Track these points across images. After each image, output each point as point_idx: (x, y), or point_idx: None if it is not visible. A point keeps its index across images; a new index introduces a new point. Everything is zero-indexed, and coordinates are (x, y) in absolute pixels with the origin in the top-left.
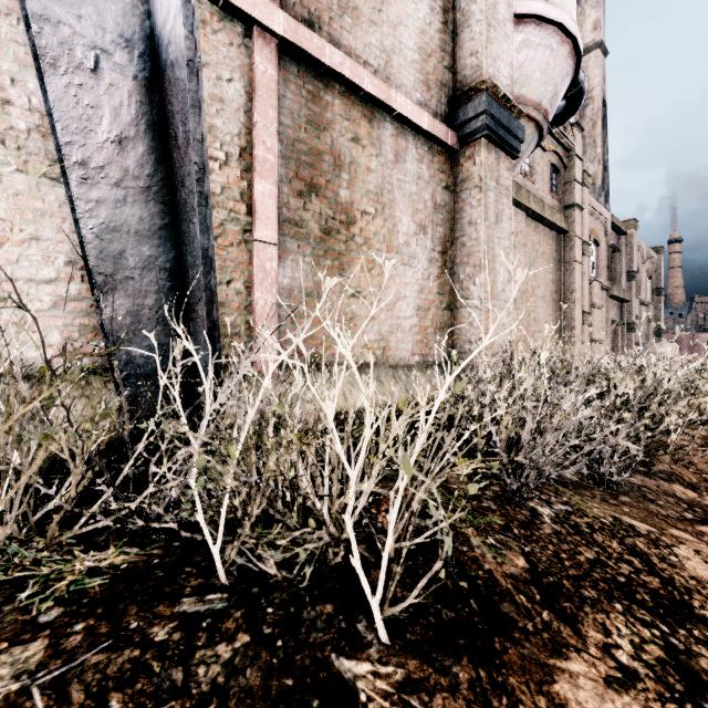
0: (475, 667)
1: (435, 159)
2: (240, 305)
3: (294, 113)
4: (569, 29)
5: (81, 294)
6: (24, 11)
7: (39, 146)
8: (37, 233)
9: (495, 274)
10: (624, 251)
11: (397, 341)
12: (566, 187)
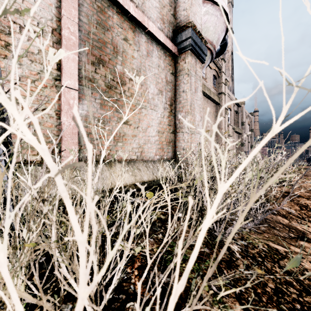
0: None
1: (166, 58)
2: (52, 125)
3: (89, 16)
4: (225, 9)
5: None
6: None
7: None
8: None
9: (194, 117)
10: (240, 113)
11: (148, 148)
12: (219, 85)
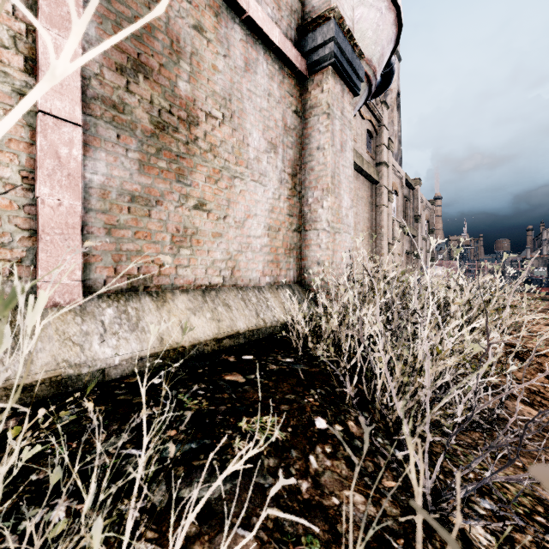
0: None
1: (285, 81)
2: (12, 203)
3: None
4: None
5: None
6: None
7: None
8: None
9: (340, 199)
10: (413, 201)
11: (247, 261)
12: (378, 149)
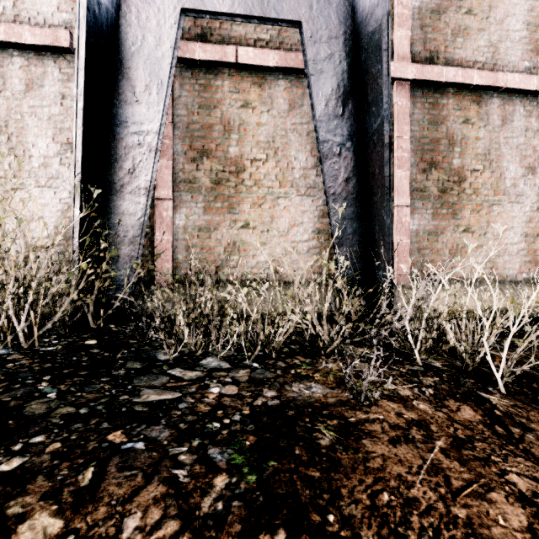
0: None
1: None
2: None
3: (420, 121)
4: None
5: (316, 245)
6: (317, 141)
7: (302, 183)
8: (302, 221)
9: None
10: None
11: (504, 262)
12: None
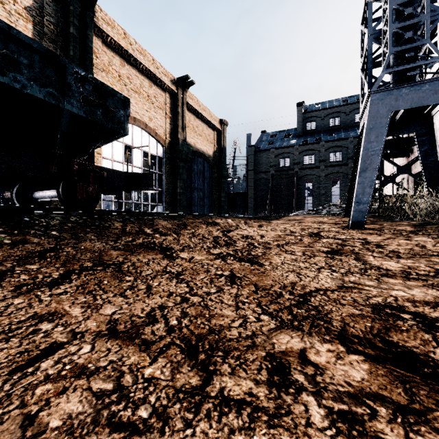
0: (412, 225)
1: None
2: None
3: None
4: None
5: None
6: None
7: None
8: None
9: None
10: None
11: None
12: None
